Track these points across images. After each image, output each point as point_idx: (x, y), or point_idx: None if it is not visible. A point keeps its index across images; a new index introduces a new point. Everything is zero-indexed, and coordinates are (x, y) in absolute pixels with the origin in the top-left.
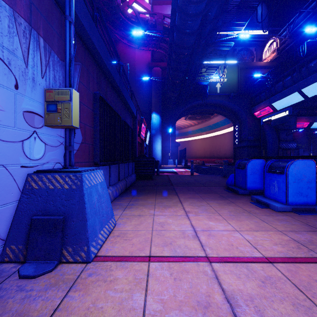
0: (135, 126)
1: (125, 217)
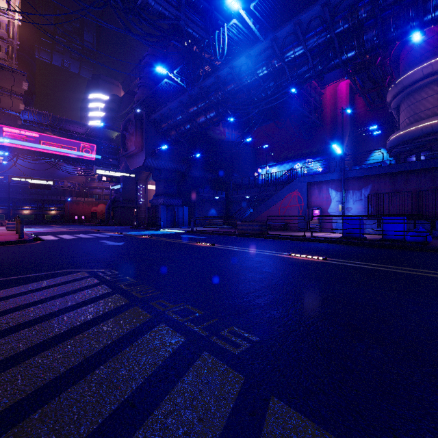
0: None
1: None
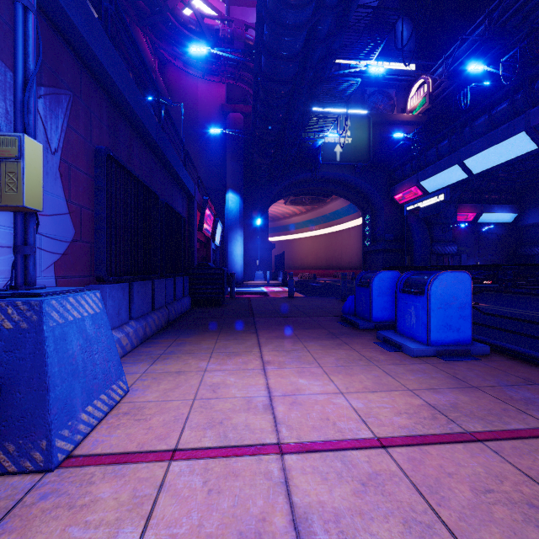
0: (193, 212)
1: (151, 376)
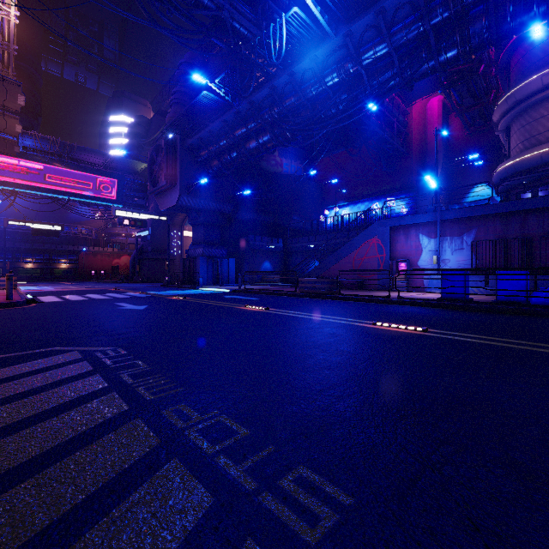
0: None
1: None
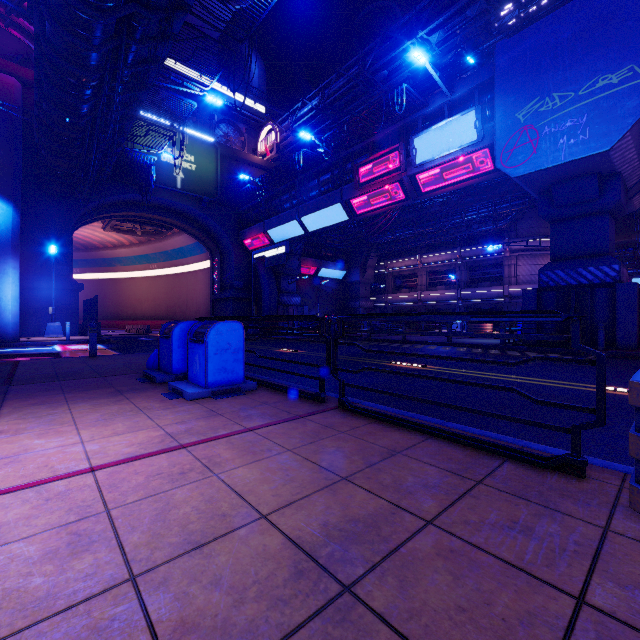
0: None
1: None
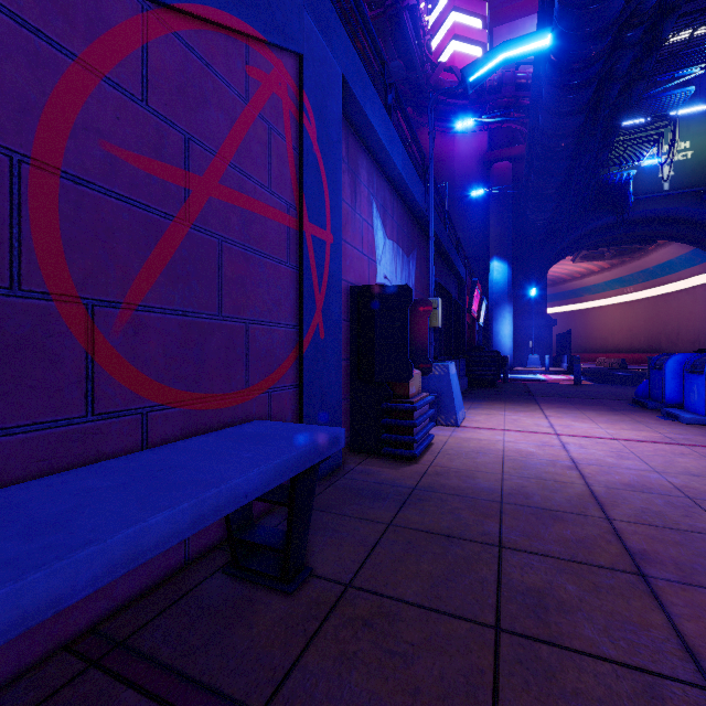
0: (464, 296)
1: (472, 413)
